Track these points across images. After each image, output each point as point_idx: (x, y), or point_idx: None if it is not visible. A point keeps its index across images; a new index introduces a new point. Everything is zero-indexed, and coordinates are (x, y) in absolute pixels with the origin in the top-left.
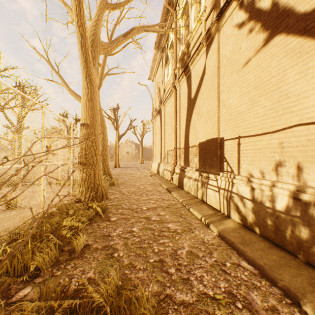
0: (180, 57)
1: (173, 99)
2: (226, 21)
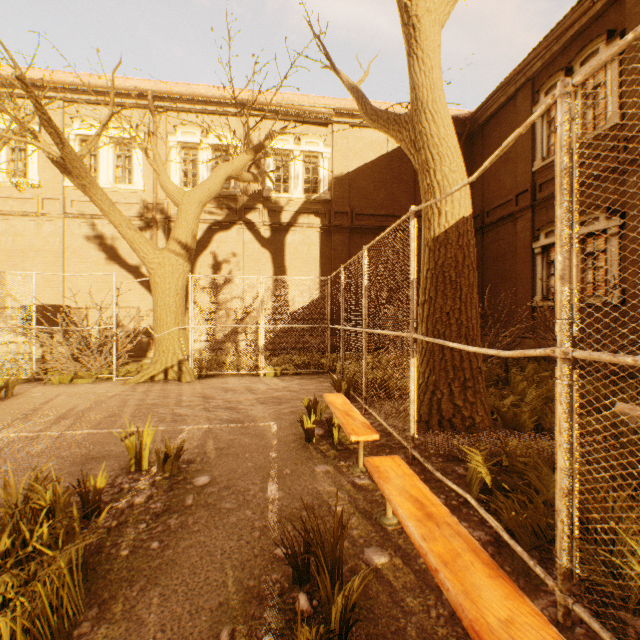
0: None
1: None
2: (74, 223)
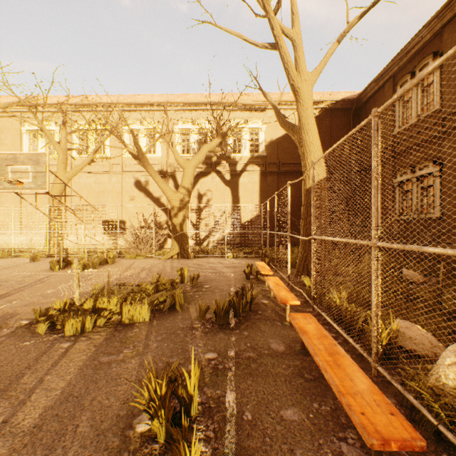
0: (75, 157)
1: (52, 178)
2: (127, 176)
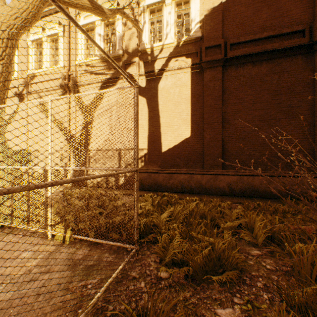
0: None
1: None
2: (32, 97)
